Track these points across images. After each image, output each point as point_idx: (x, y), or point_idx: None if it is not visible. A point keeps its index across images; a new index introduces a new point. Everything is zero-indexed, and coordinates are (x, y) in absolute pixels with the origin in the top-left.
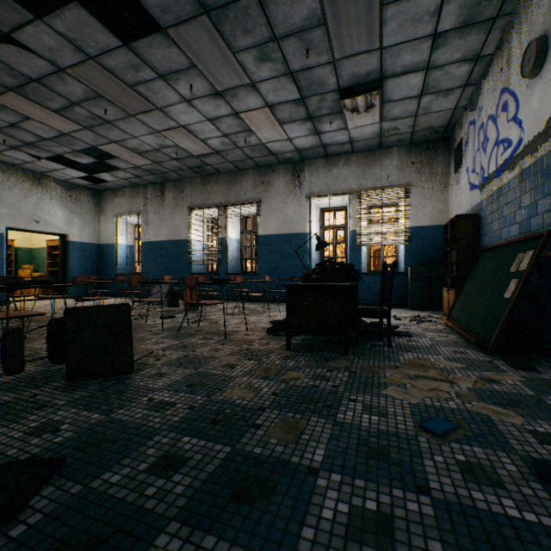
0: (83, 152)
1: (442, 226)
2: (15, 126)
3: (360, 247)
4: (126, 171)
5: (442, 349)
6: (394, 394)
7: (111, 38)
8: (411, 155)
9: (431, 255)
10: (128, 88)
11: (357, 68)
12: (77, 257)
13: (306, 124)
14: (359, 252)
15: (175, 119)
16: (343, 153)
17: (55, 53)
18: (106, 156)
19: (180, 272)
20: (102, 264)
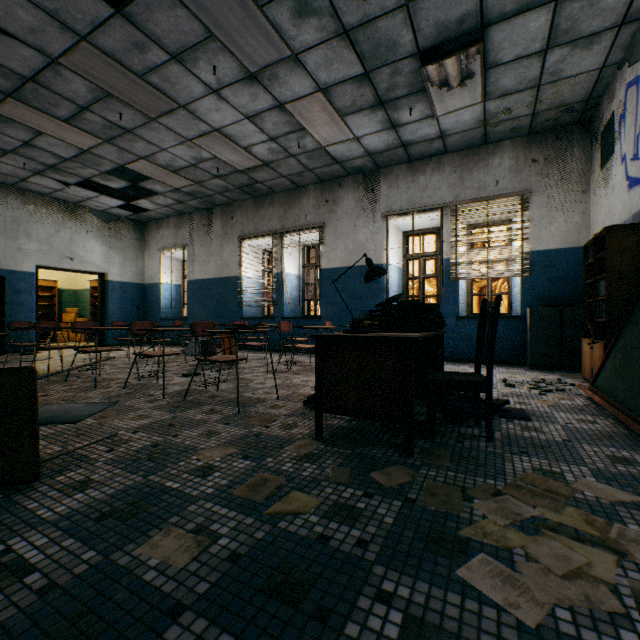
0: (117, 176)
1: (580, 249)
2: (29, 145)
3: (456, 281)
4: (165, 196)
5: (588, 450)
6: (484, 585)
7: (98, 3)
8: (532, 149)
9: (563, 291)
10: (139, 79)
11: (444, 11)
12: (117, 299)
13: (377, 113)
14: (455, 289)
15: (205, 120)
16: (433, 155)
17: (40, 36)
18: (143, 179)
19: (229, 316)
20: (146, 307)
